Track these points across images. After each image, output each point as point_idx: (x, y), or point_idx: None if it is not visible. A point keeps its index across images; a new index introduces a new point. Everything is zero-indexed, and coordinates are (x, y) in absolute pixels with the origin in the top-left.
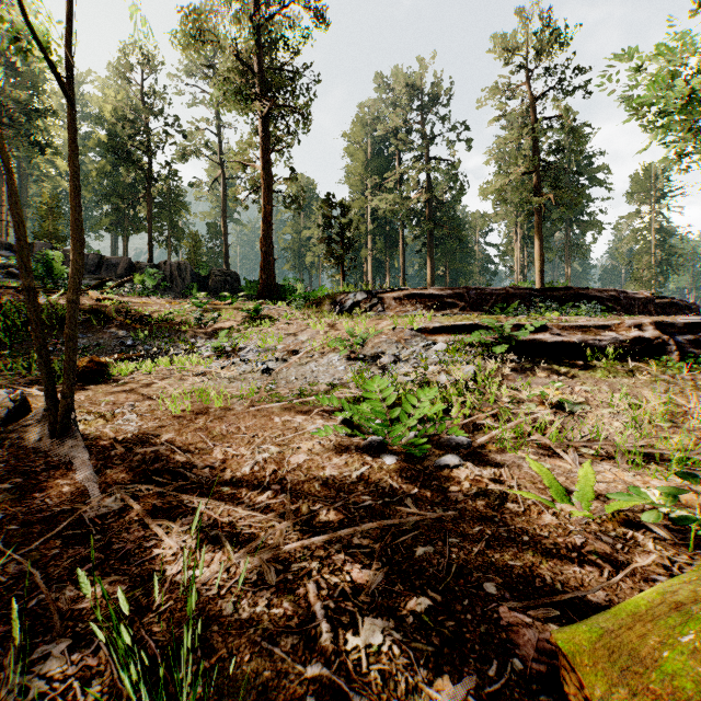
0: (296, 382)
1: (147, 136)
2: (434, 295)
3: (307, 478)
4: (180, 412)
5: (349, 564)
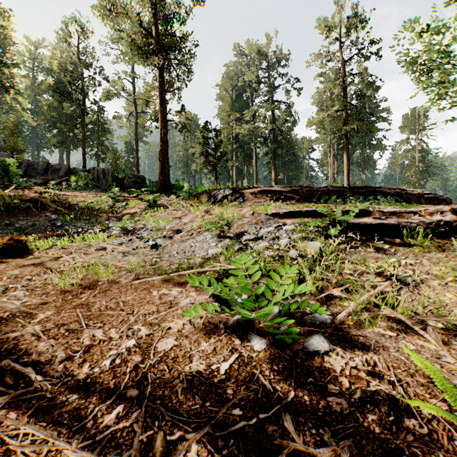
0: (177, 256)
1: (82, 82)
2: (278, 191)
3: (170, 375)
4: (68, 286)
5: None
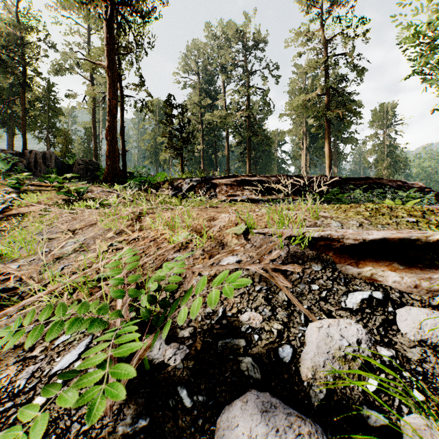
0: None
1: (20, 48)
2: (261, 181)
3: None
4: None
5: None
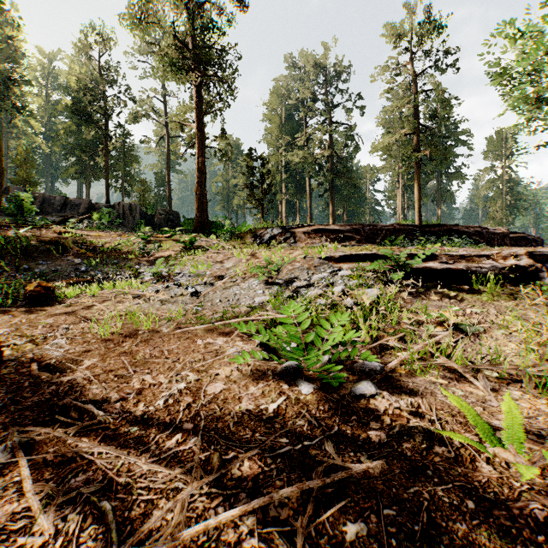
0: (220, 305)
1: (104, 101)
2: (336, 230)
3: (222, 413)
4: (109, 335)
5: None
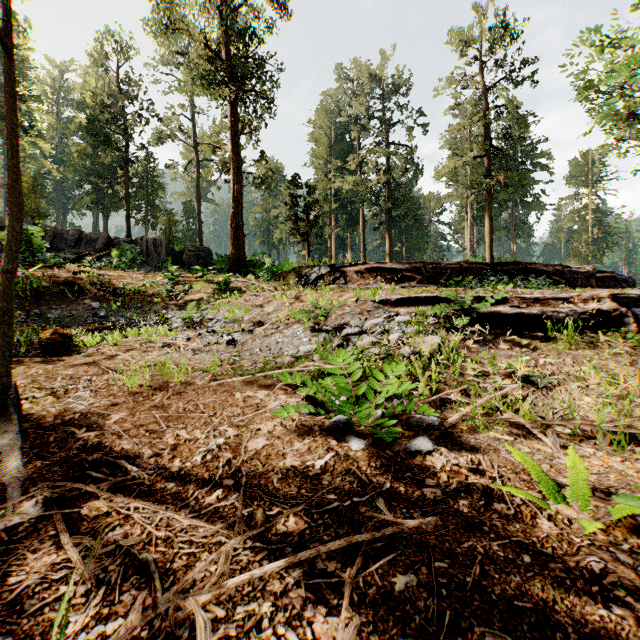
0: (260, 354)
1: (125, 120)
2: (393, 269)
3: (265, 469)
4: (137, 387)
5: (311, 606)
